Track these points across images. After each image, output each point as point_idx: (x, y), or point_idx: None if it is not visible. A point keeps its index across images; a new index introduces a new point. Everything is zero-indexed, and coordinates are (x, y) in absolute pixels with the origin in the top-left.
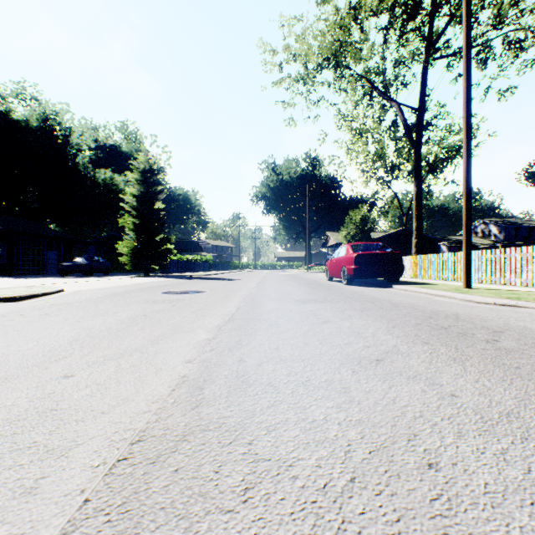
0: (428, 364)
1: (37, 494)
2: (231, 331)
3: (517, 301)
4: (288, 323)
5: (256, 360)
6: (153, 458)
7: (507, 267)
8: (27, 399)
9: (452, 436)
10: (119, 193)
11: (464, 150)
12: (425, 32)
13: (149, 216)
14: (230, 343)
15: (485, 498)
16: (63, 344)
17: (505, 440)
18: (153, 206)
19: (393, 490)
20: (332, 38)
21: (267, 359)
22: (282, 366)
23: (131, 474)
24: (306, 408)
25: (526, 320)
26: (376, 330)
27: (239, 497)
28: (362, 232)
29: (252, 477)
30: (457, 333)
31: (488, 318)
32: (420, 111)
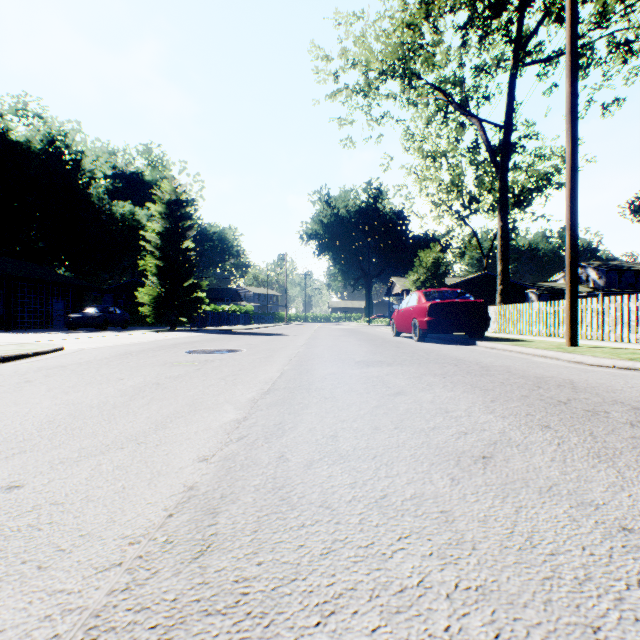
0: (562, 465)
1: None
2: (271, 407)
3: None
4: (349, 396)
5: (303, 457)
6: None
7: (619, 320)
8: None
9: None
10: (140, 230)
11: (568, 172)
12: (512, 32)
13: (175, 258)
14: (267, 428)
15: None
16: (28, 429)
17: None
18: (180, 245)
19: None
20: (398, 41)
21: (319, 456)
22: (343, 469)
23: None
24: (386, 558)
25: None
26: (470, 406)
27: None
28: (434, 278)
29: None
30: (584, 412)
31: (616, 387)
32: (506, 129)
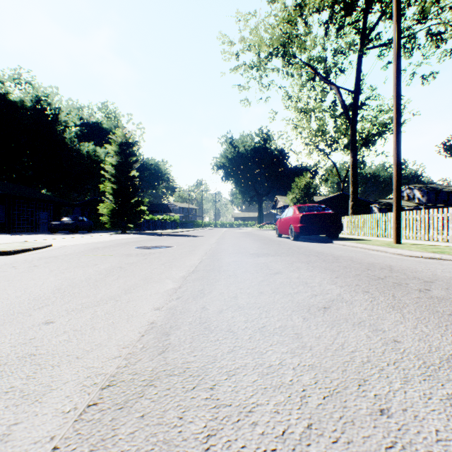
0: (370, 312)
1: (8, 441)
2: (195, 281)
3: (441, 254)
4: (245, 274)
5: (217, 308)
6: (121, 403)
7: (431, 226)
8: (9, 344)
9: (399, 381)
10: (100, 163)
11: (394, 126)
12: (359, 26)
13: (125, 183)
14: (194, 292)
15: (438, 446)
16: (46, 293)
17: (449, 386)
18: (129, 173)
19: (349, 437)
20: (281, 31)
21: (226, 307)
22: (240, 313)
23: (99, 420)
24: (263, 353)
25: (451, 271)
26: (322, 280)
27: (201, 445)
28: (306, 196)
29: (213, 424)
30: (393, 283)
31: (418, 269)
32: (355, 93)
